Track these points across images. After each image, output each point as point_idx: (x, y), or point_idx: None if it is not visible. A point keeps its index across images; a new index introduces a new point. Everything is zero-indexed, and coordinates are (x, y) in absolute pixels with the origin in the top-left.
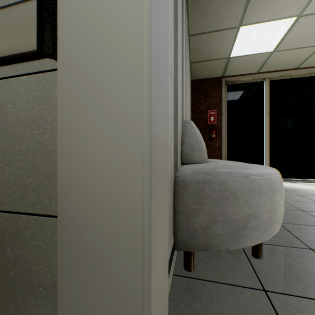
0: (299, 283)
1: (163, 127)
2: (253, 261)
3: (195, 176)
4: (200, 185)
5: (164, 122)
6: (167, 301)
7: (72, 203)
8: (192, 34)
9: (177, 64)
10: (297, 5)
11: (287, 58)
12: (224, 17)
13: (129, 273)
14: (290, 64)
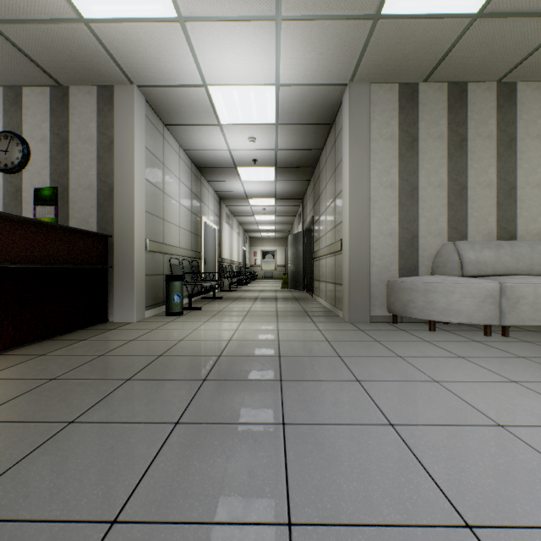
0: (420, 334)
1: (362, 264)
2: (425, 331)
3: (392, 281)
4: (392, 284)
5: (363, 262)
6: (368, 318)
7: (343, 281)
8: None
9: (416, 215)
10: None
11: None
12: None
13: (347, 295)
14: None
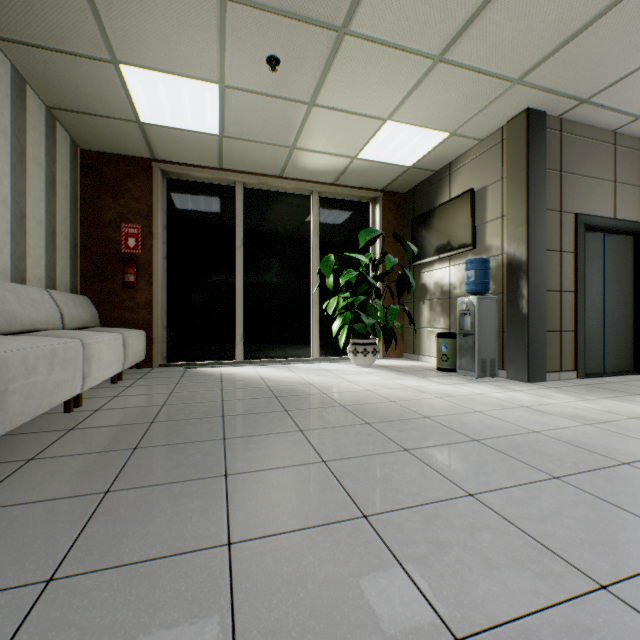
0: None
1: None
2: None
3: None
4: None
5: None
6: None
7: None
8: None
9: None
10: (206, 64)
11: (256, 156)
12: (63, 27)
13: None
14: (267, 167)
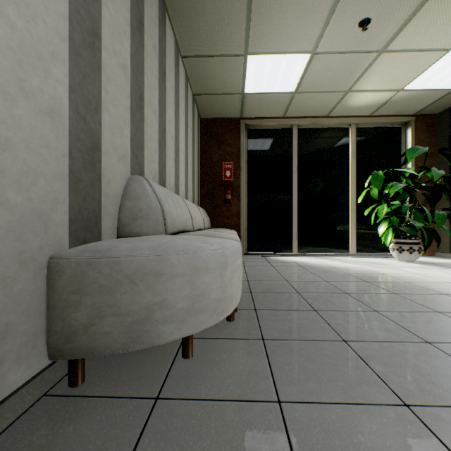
0: (208, 383)
1: None
2: (178, 362)
3: (77, 256)
4: (82, 268)
5: None
6: None
7: None
8: (185, 55)
9: (98, 97)
10: (308, 39)
11: (314, 103)
12: (223, 39)
13: None
14: (318, 111)
